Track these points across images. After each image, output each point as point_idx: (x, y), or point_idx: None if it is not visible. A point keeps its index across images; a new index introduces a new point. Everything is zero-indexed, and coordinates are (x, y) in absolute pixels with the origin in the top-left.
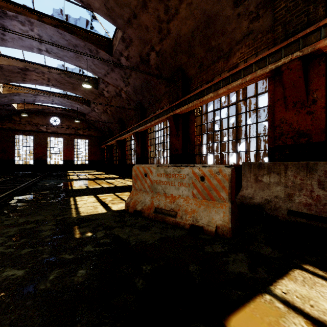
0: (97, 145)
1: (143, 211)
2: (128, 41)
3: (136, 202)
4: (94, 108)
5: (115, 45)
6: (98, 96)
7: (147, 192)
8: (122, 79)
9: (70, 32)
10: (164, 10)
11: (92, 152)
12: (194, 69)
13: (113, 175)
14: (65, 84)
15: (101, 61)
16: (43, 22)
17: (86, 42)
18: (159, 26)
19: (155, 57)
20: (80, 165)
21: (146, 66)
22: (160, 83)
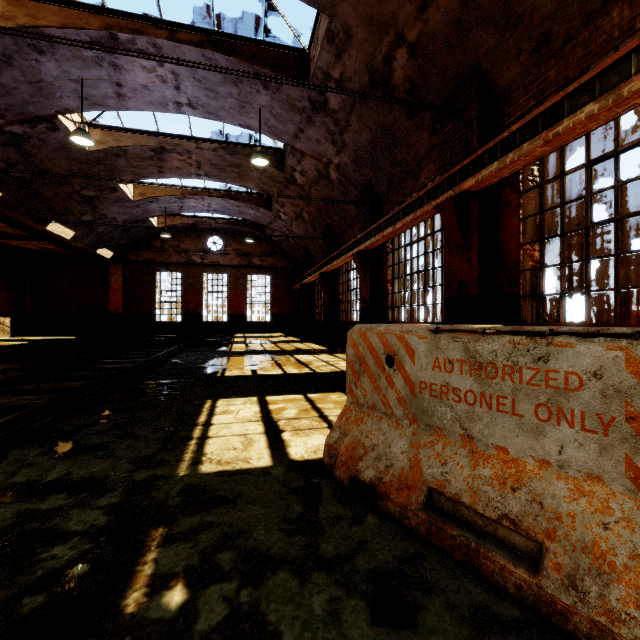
0: (286, 285)
1: (381, 489)
2: (341, 37)
3: (359, 449)
4: (278, 211)
5: (314, 59)
6: (284, 186)
7: (397, 421)
8: (330, 139)
9: (225, 51)
10: None
11: (276, 299)
12: (518, 63)
13: (312, 344)
14: (225, 170)
15: (287, 105)
16: (178, 42)
17: (256, 67)
18: None
19: (406, 61)
20: (257, 323)
21: (384, 91)
22: (416, 127)
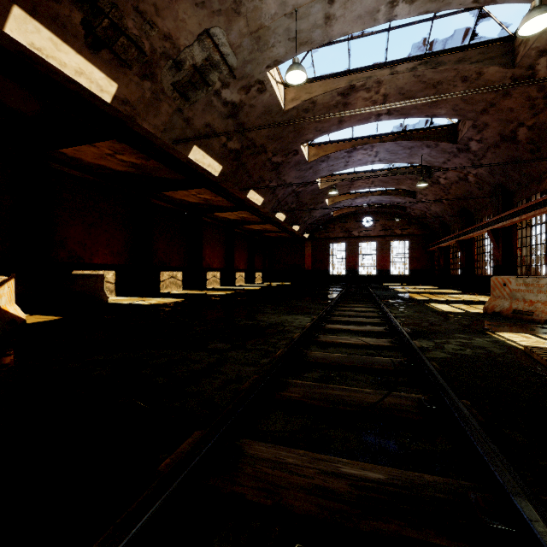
0: (421, 247)
1: (501, 312)
2: (481, 126)
3: (494, 306)
4: (421, 198)
5: (462, 132)
6: (429, 185)
7: (506, 299)
8: (470, 162)
9: (407, 139)
10: (537, 90)
11: (413, 258)
12: None
13: (453, 290)
14: (388, 182)
15: (440, 151)
16: (383, 142)
17: (424, 141)
18: (530, 104)
19: (526, 132)
20: (398, 276)
21: (511, 142)
22: (537, 158)
